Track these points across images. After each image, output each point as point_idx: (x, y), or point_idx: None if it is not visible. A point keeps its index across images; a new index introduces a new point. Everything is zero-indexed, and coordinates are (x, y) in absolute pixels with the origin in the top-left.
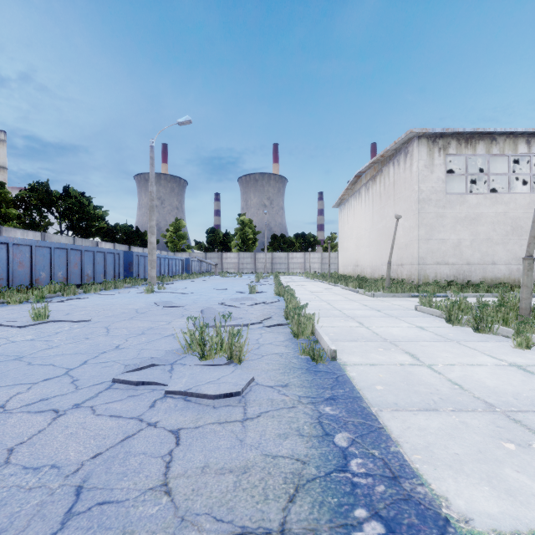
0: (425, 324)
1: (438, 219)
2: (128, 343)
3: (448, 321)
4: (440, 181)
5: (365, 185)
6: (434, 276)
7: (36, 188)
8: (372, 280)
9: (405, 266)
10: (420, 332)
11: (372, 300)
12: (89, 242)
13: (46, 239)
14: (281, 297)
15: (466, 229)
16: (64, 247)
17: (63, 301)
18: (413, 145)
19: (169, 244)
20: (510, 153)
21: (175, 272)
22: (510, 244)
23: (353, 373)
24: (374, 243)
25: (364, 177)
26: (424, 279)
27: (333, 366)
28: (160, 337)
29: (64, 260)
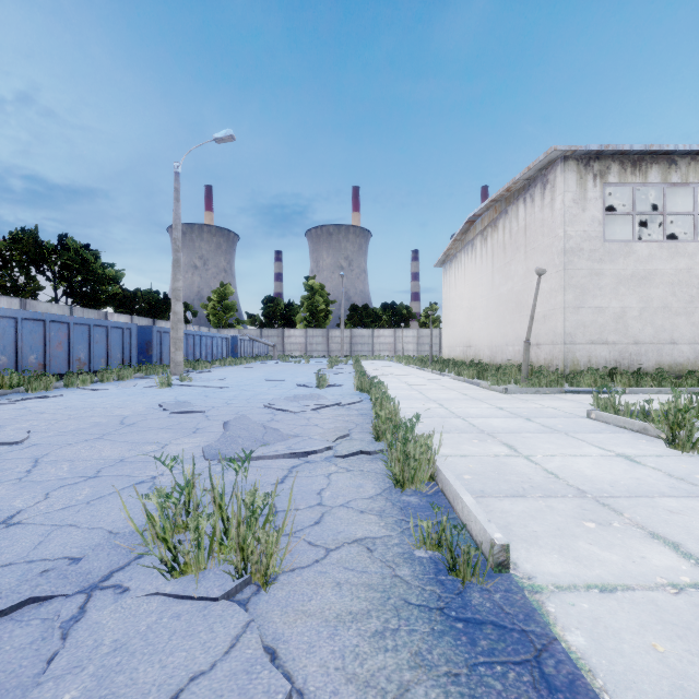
0: (629, 449)
1: (593, 278)
2: (40, 508)
3: (670, 443)
4: (596, 223)
5: (481, 233)
6: (587, 361)
7: (20, 238)
8: (493, 367)
9: (542, 346)
10: (634, 469)
11: (507, 399)
12: (93, 313)
13: (28, 308)
14: (364, 393)
15: (632, 293)
16: (40, 318)
17: (18, 401)
18: (555, 170)
19: (211, 317)
20: (696, 182)
21: (216, 355)
22: (696, 315)
23: (574, 633)
24: (495, 315)
25: (479, 223)
26: (572, 366)
27: (509, 597)
28: (123, 486)
29: (40, 337)
